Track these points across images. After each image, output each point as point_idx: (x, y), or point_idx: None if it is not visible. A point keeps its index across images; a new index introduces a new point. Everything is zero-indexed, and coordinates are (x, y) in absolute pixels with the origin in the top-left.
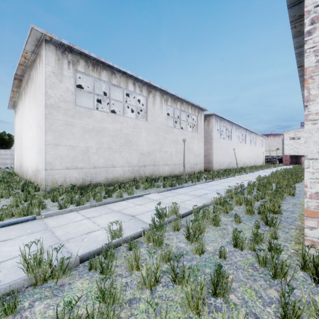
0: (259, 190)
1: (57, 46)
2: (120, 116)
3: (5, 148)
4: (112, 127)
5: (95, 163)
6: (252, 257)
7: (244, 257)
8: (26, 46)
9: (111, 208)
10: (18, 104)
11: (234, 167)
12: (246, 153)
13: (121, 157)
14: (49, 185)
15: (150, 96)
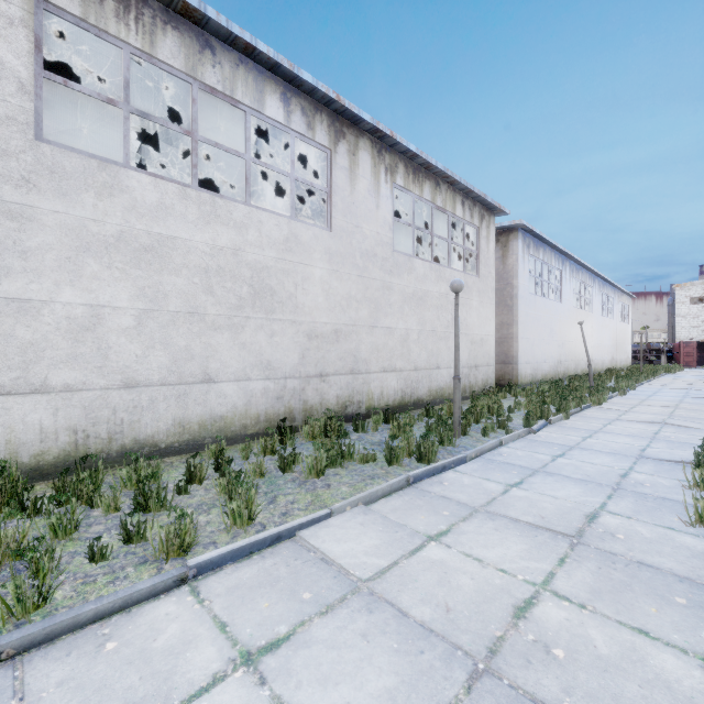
0: None
1: None
2: (234, 204)
3: None
4: (202, 240)
5: (133, 370)
6: None
7: None
8: None
9: None
10: None
11: (568, 374)
12: (595, 336)
13: (237, 346)
14: None
15: (341, 149)
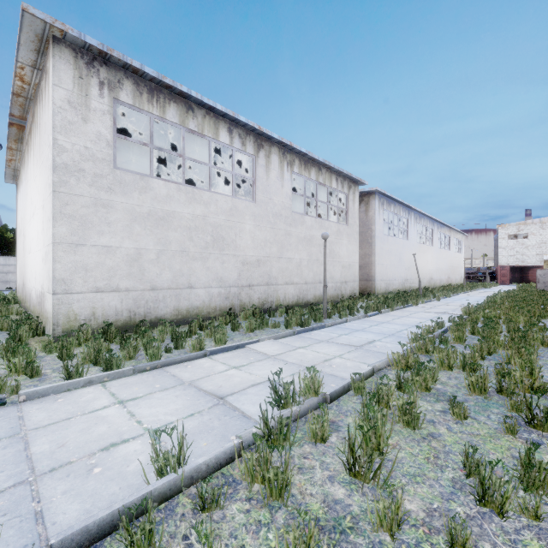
0: (475, 334)
1: (78, 51)
2: (203, 192)
3: (7, 254)
4: (188, 212)
5: (155, 281)
6: (541, 544)
7: (517, 544)
8: (18, 52)
9: (177, 374)
10: (20, 173)
11: (412, 288)
12: (434, 262)
13: (205, 268)
14: (60, 323)
15: (261, 155)
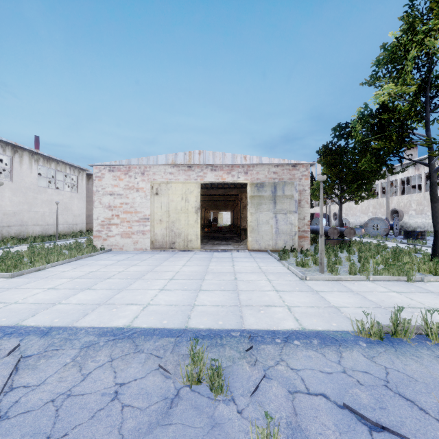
0: None
1: None
2: None
3: None
4: None
5: None
6: None
7: None
8: None
9: None
10: None
11: None
12: None
13: None
14: None
15: (17, 156)
